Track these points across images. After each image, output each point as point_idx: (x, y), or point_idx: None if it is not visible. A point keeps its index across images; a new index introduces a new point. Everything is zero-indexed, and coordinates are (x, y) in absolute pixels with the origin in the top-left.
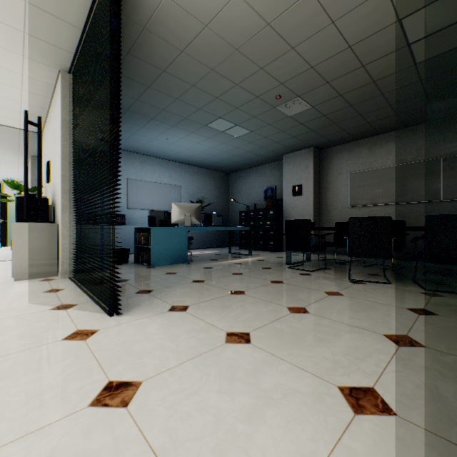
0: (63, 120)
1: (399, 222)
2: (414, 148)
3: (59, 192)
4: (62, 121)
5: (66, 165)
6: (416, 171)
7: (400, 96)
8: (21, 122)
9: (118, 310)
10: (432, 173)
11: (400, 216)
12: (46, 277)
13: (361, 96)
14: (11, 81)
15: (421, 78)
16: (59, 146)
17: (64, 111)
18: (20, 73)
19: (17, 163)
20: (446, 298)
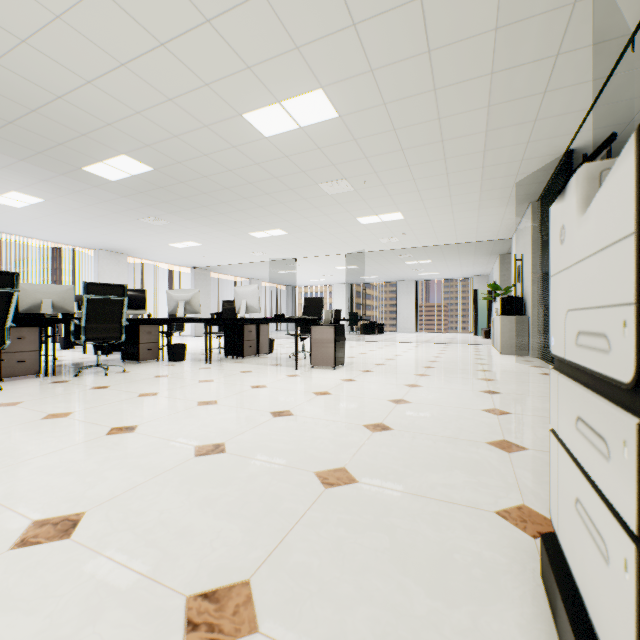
0: (532, 239)
1: None
2: None
3: (529, 293)
4: (531, 239)
5: (534, 272)
6: None
7: None
8: (497, 236)
9: None
10: None
11: None
12: (520, 355)
13: None
14: (496, 218)
15: None
16: (529, 258)
17: (533, 231)
18: (502, 213)
19: (486, 262)
20: None
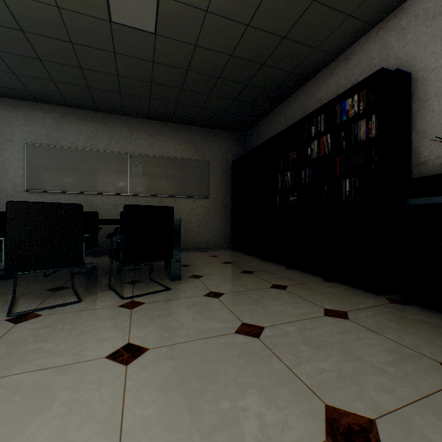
0: None
1: (92, 213)
2: (106, 137)
3: None
4: None
5: None
6: (108, 161)
7: (93, 60)
8: None
9: None
10: (122, 167)
11: (93, 208)
12: None
13: (40, 22)
14: None
15: (116, 49)
16: None
17: None
18: None
19: None
20: (147, 306)
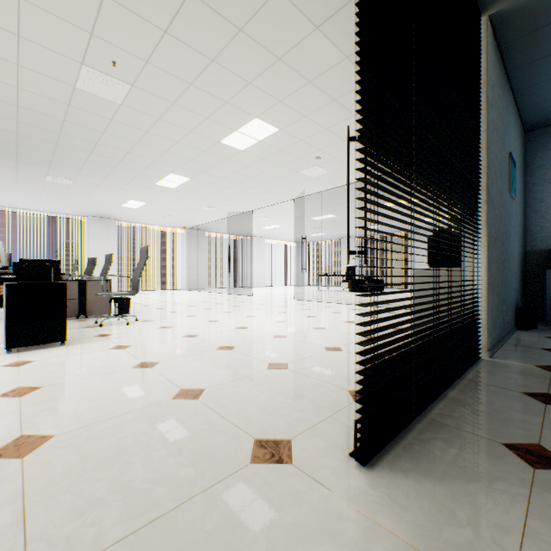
0: None
1: None
2: None
3: None
4: None
5: None
6: None
7: None
8: None
9: (383, 455)
10: None
11: None
12: None
13: None
14: None
15: None
16: None
17: None
18: None
19: None
20: None
